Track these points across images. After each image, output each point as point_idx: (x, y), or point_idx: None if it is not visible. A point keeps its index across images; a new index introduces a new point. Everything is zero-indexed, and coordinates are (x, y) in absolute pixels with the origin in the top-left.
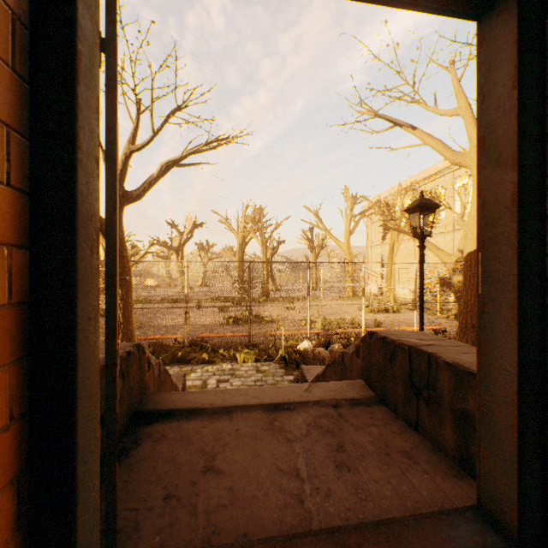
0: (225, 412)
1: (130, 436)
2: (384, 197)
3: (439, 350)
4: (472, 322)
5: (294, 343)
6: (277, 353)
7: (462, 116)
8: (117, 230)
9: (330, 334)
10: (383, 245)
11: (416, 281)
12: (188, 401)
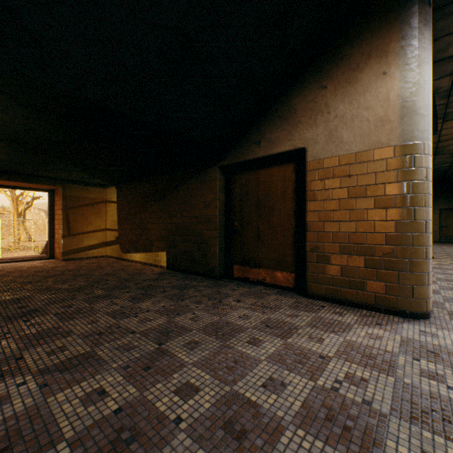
0: None
1: None
2: None
3: None
4: None
5: None
6: None
7: None
8: None
9: None
10: None
11: None
12: None
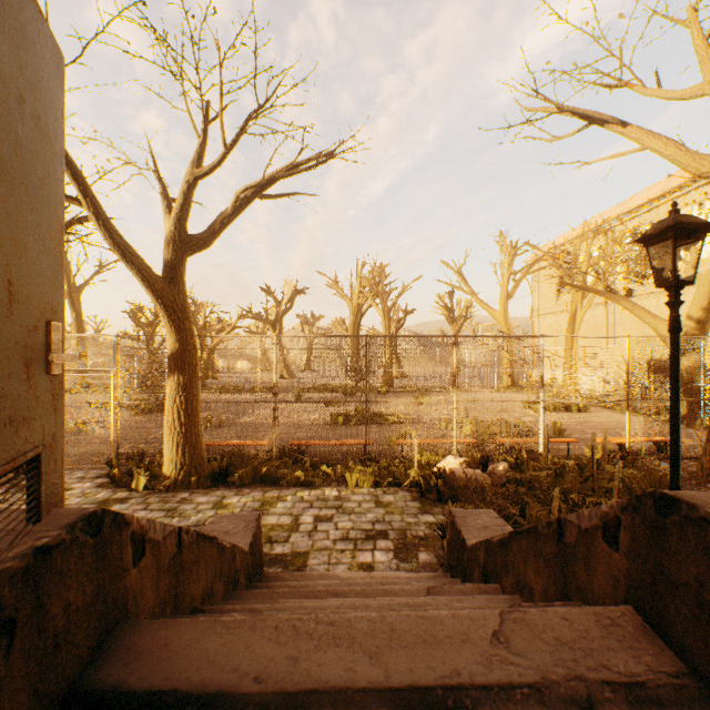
0: (291, 709)
1: None
2: (559, 245)
3: None
4: None
5: (432, 459)
6: (407, 473)
7: None
8: None
9: (486, 444)
10: (556, 313)
11: (614, 365)
12: (207, 657)
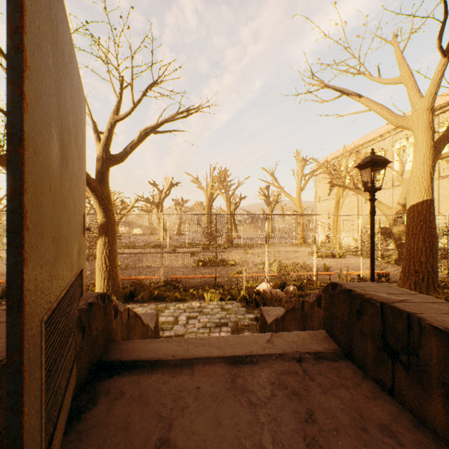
0: (187, 364)
1: (88, 392)
2: (330, 159)
3: (417, 309)
4: (414, 268)
5: (253, 284)
6: (239, 293)
7: (405, 83)
8: (50, 174)
9: (285, 276)
10: (329, 200)
11: (359, 230)
12: (151, 350)
